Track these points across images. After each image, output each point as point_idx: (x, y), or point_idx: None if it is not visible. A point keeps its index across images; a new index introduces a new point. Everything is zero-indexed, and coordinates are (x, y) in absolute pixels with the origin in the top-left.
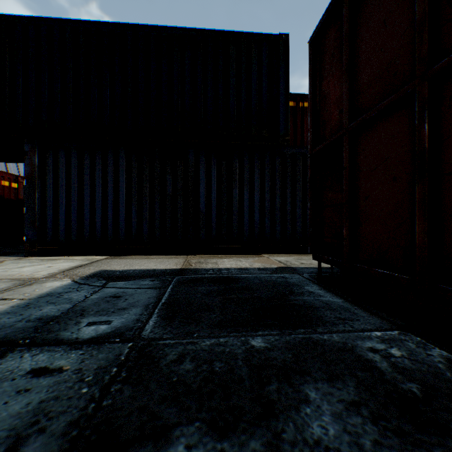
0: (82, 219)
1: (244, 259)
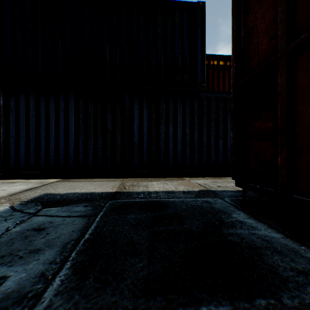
0: (39, 150)
1: (170, 182)
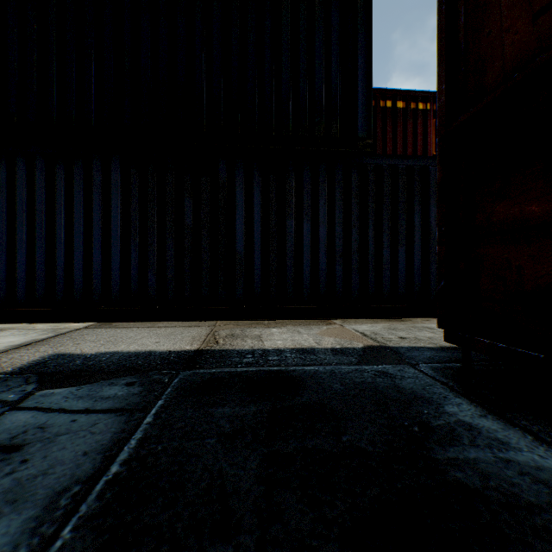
0: (53, 266)
1: (305, 329)
